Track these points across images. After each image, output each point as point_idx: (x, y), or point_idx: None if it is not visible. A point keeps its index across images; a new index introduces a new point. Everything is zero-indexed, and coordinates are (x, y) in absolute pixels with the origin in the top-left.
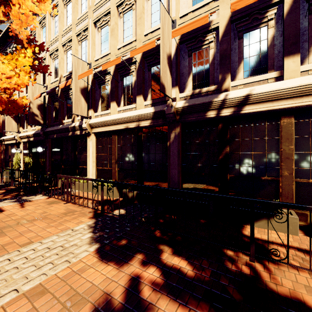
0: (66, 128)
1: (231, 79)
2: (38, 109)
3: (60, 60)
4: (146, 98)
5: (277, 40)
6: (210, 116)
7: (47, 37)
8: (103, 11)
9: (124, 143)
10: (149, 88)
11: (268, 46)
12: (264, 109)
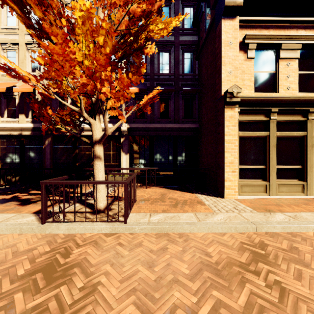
0: None
1: None
2: None
3: None
4: (28, 116)
5: None
6: (67, 134)
7: None
8: None
9: (7, 145)
10: (30, 110)
11: None
12: (90, 134)
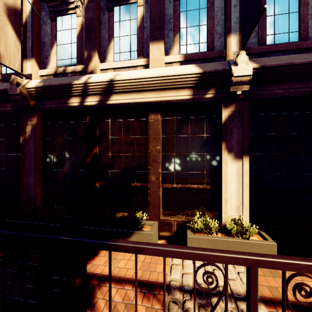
0: None
1: (101, 60)
2: None
3: None
4: None
5: (146, 22)
6: (73, 104)
7: None
8: None
9: None
10: None
11: (137, 27)
12: (131, 101)
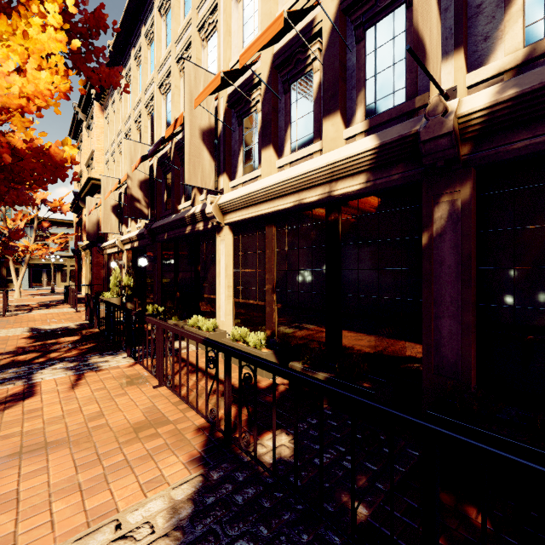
0: (180, 219)
1: None
2: (140, 189)
3: (173, 90)
4: (350, 119)
5: None
6: None
7: (155, 57)
8: None
9: (291, 244)
10: (359, 89)
11: None
12: None
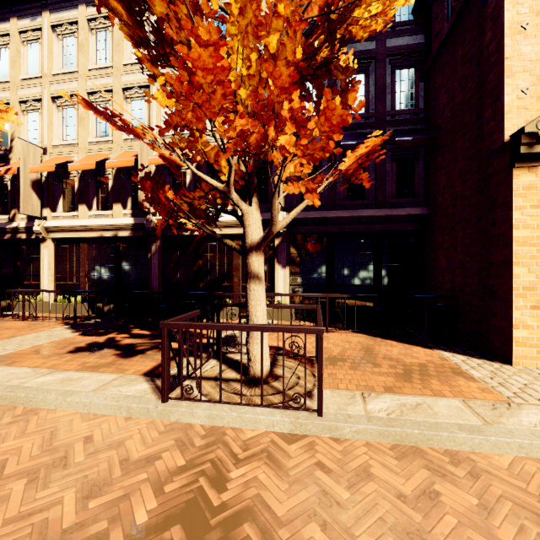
0: None
1: None
2: None
3: None
4: (126, 206)
5: None
6: (186, 233)
7: None
8: (67, 90)
9: (97, 253)
10: (129, 196)
11: None
12: (222, 233)
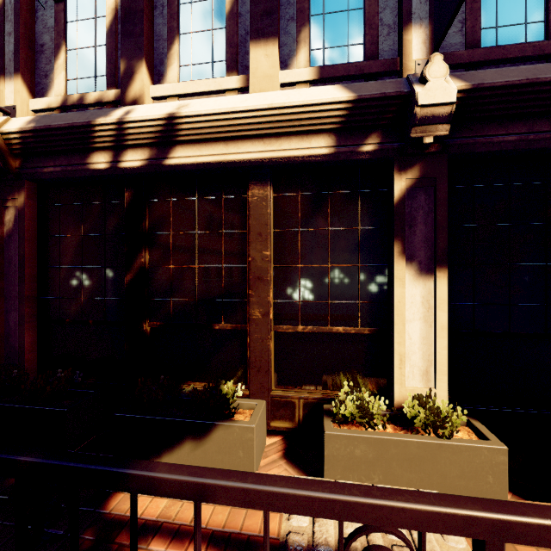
0: None
1: (154, 79)
2: None
3: None
4: None
5: (243, 4)
6: (97, 166)
7: None
8: None
9: None
10: None
11: (226, 14)
12: (212, 160)
